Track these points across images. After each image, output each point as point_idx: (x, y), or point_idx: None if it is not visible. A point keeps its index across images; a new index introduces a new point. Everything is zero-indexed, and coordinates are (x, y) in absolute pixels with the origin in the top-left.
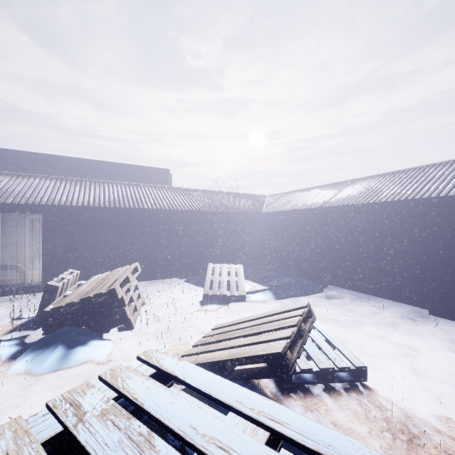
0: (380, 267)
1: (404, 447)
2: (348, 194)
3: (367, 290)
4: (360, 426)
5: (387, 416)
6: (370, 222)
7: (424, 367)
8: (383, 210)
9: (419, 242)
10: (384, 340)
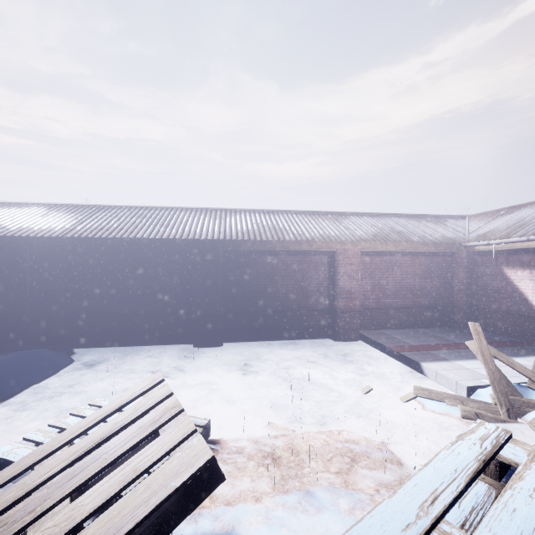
0: (147, 312)
1: (276, 468)
2: (102, 223)
3: (131, 341)
4: (243, 483)
5: (248, 453)
6: (134, 261)
7: (225, 395)
8: (153, 247)
9: (184, 281)
10: (185, 388)
